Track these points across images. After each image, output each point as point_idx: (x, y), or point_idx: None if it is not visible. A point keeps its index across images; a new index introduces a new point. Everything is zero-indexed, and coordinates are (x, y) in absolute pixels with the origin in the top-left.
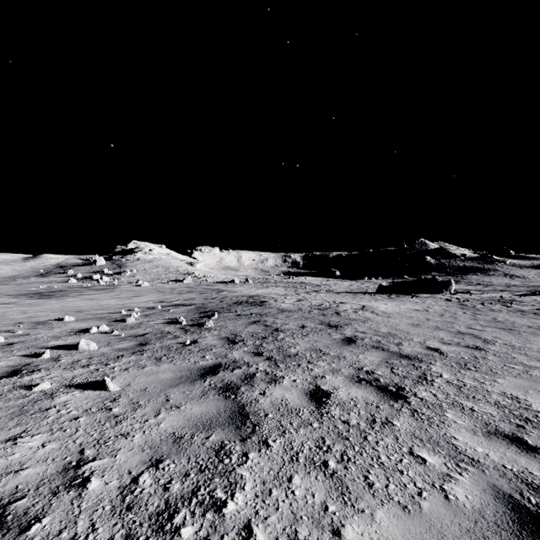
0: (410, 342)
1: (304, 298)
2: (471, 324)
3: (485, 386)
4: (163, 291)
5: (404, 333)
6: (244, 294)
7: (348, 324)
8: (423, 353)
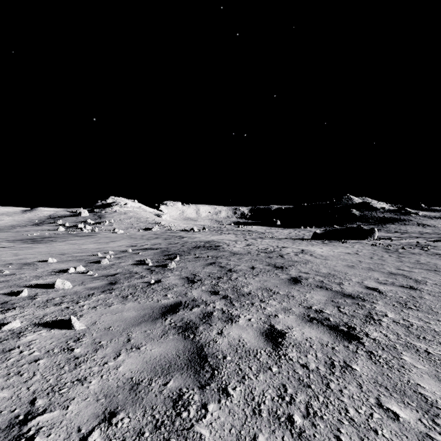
0: (349, 281)
1: (251, 243)
2: (399, 266)
3: (431, 326)
4: (134, 237)
5: (342, 274)
6: (201, 239)
7: (292, 265)
8: (363, 292)
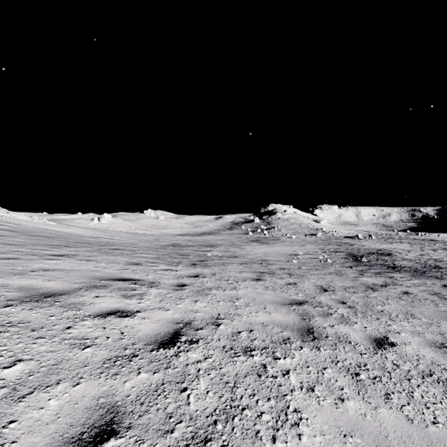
0: None
1: (426, 253)
2: None
3: None
4: (311, 242)
5: None
6: (371, 247)
7: None
8: None
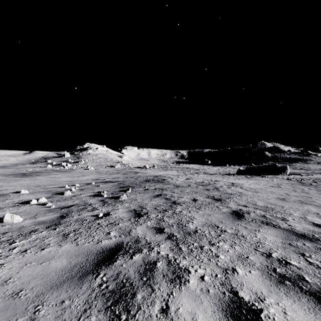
0: (292, 217)
1: (190, 177)
2: None
3: None
4: (101, 172)
5: (279, 207)
6: (151, 174)
7: (229, 198)
8: (316, 231)
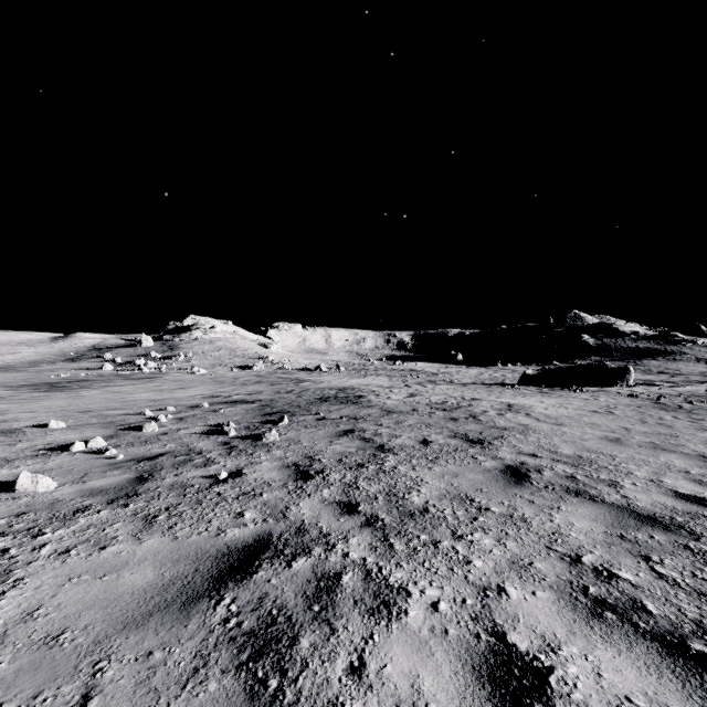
0: (632, 478)
1: (417, 392)
2: None
3: None
4: (222, 381)
5: (607, 458)
6: (332, 385)
7: (500, 437)
8: (679, 509)
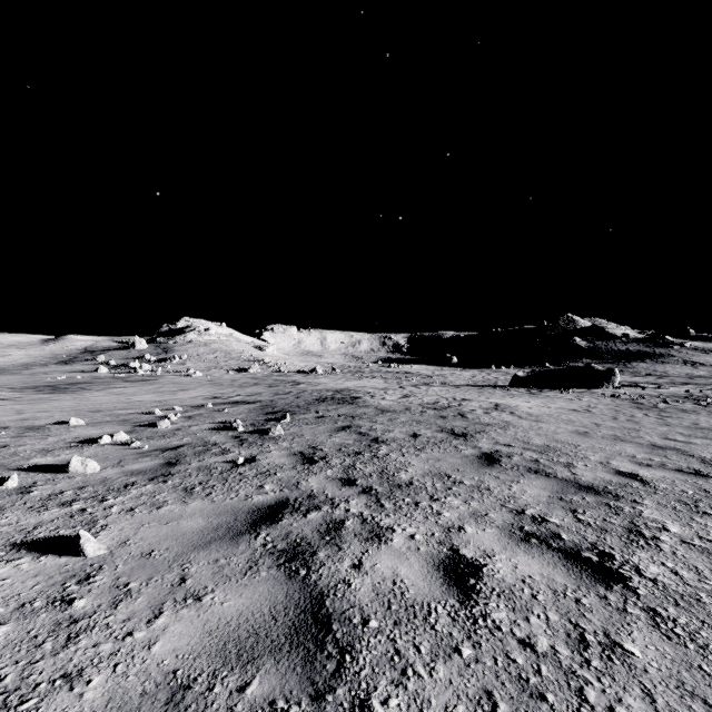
0: (585, 461)
1: (411, 393)
2: (665, 432)
3: None
4: (220, 383)
5: (570, 447)
6: (329, 387)
7: (482, 431)
8: (614, 481)
